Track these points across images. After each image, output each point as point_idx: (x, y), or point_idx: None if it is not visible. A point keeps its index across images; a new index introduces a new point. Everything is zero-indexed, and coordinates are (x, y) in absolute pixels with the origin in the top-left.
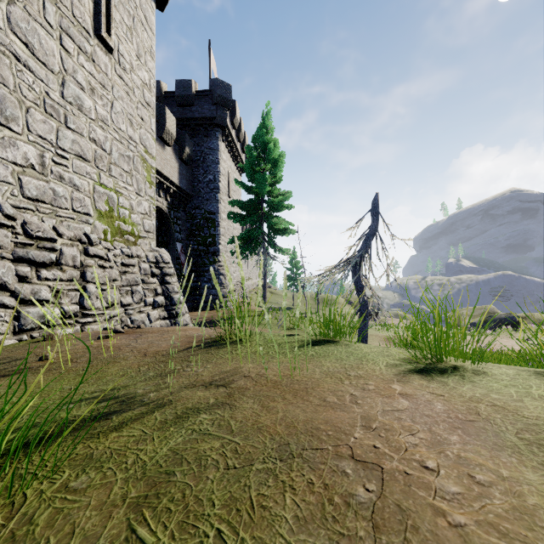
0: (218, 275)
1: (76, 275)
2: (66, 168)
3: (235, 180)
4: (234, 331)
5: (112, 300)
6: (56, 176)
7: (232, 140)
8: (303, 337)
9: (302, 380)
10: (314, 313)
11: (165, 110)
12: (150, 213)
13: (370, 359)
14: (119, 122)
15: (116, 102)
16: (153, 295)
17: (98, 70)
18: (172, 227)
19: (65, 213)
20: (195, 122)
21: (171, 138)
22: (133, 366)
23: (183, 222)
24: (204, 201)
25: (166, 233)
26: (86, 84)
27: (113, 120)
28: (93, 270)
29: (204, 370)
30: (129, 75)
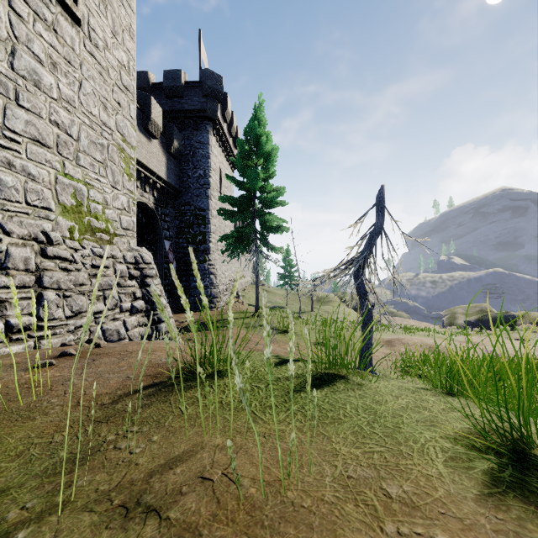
0: (209, 275)
1: (28, 281)
2: (18, 154)
3: (226, 175)
4: (208, 361)
5: (78, 308)
6: (3, 162)
7: (223, 134)
8: (298, 369)
9: (301, 505)
10: (308, 313)
11: (150, 100)
12: (129, 209)
13: (410, 438)
14: (89, 105)
15: (86, 82)
16: (131, 299)
17: (61, 42)
18: (159, 224)
19: (15, 207)
20: (185, 115)
21: (157, 129)
22: (46, 431)
23: (171, 219)
24: (194, 197)
25: (153, 230)
26: (45, 57)
27: (82, 102)
28: (52, 274)
29: (145, 448)
30: (103, 53)
